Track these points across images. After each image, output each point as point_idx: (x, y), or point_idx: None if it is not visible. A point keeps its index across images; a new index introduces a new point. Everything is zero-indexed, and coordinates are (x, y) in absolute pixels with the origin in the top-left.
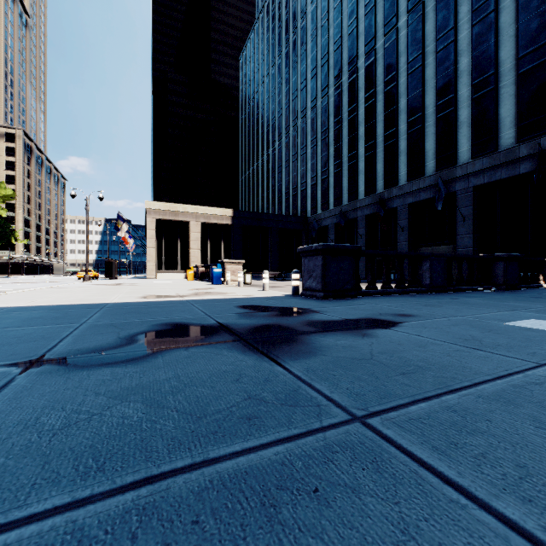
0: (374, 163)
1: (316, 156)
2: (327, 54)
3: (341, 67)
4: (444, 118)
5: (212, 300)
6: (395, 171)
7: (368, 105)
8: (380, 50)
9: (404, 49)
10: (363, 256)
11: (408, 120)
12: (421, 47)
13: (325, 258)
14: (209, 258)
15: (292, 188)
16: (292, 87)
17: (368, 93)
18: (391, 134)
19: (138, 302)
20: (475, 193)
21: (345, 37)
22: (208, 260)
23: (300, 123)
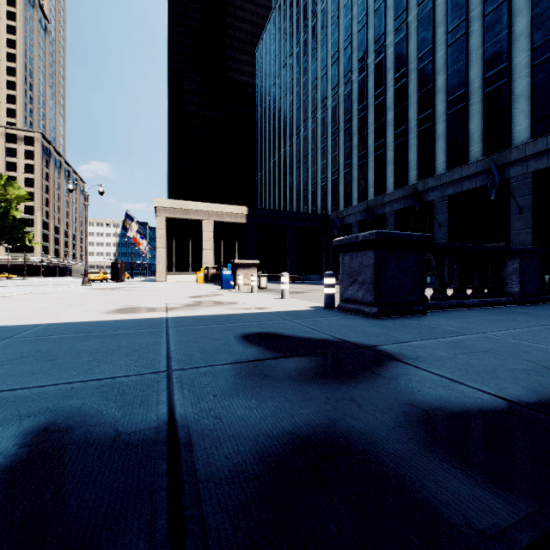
0: (405, 151)
1: (337, 148)
2: (350, 35)
3: (366, 48)
4: (494, 92)
5: (206, 319)
6: (431, 158)
7: (398, 86)
8: (412, 23)
9: (443, 18)
10: (430, 251)
11: (447, 99)
12: (464, 12)
13: (380, 253)
14: (222, 259)
15: (311, 185)
16: (311, 76)
17: (399, 73)
18: (426, 117)
19: (89, 322)
20: (536, 179)
21: (371, 13)
22: (221, 261)
23: (320, 113)
